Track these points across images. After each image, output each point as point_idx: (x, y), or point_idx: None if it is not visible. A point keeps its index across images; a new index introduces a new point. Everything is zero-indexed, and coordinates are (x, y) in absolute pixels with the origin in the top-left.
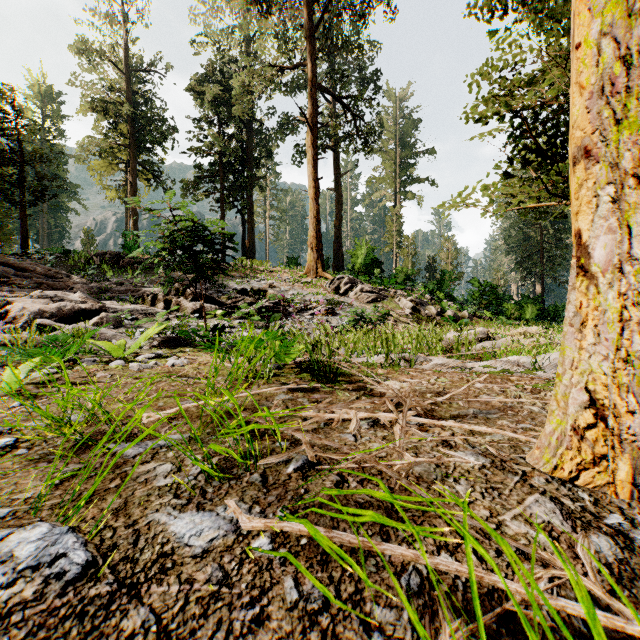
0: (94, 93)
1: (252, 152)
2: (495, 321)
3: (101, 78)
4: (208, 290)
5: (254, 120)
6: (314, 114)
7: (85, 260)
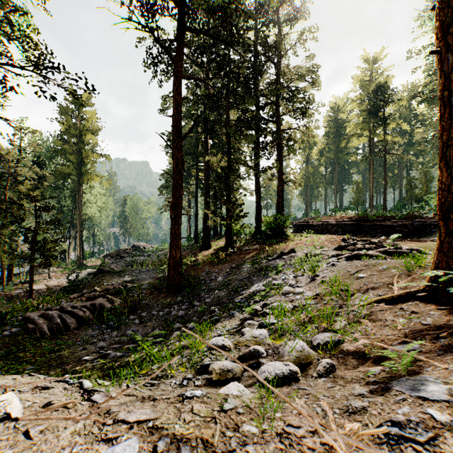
0: None
1: None
2: None
3: None
4: None
5: None
6: None
7: None
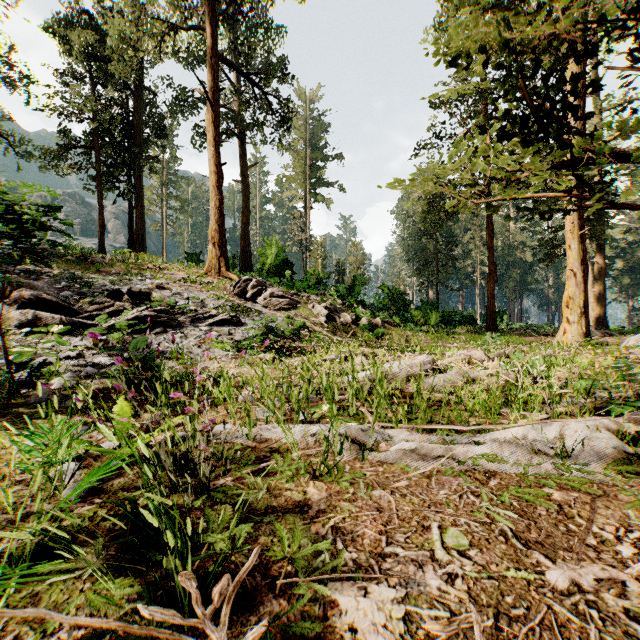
0: None
1: (141, 126)
2: (405, 328)
3: None
4: (63, 290)
5: (144, 89)
6: (216, 89)
7: None
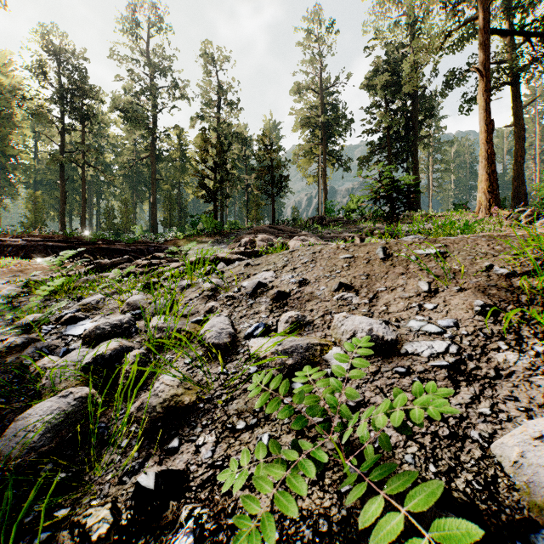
0: (301, 115)
1: (417, 117)
2: None
3: (306, 104)
4: None
5: (419, 88)
6: (486, 60)
7: (305, 223)
